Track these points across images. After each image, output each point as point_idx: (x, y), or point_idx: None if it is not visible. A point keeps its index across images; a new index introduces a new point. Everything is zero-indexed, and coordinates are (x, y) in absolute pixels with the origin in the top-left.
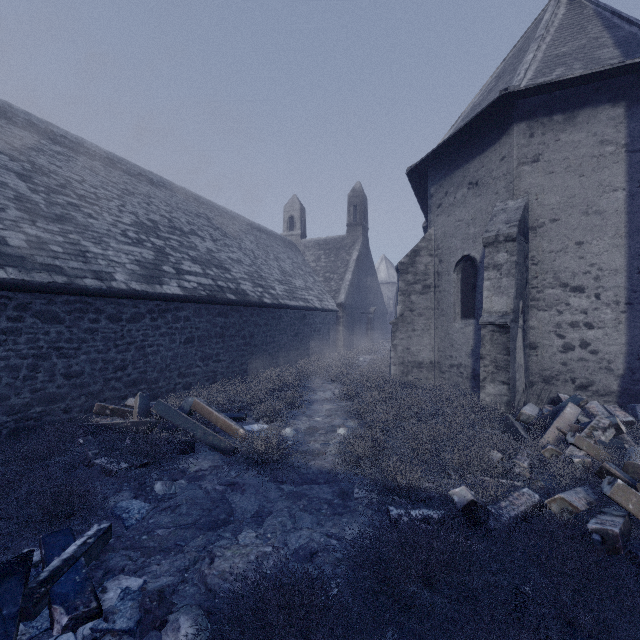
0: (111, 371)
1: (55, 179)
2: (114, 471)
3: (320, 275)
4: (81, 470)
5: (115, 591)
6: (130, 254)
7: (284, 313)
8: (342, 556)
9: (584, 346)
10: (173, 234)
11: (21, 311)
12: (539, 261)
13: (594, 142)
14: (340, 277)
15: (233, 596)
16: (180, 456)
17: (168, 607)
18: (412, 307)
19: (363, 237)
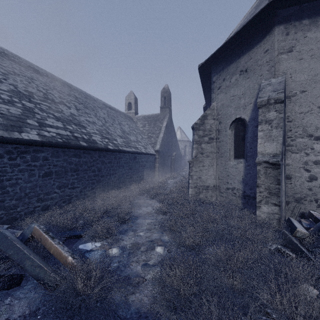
0: None
1: None
2: None
3: (145, 134)
4: None
5: None
6: None
7: (122, 155)
8: None
9: None
10: (44, 101)
11: None
12: (292, 119)
13: None
14: (156, 136)
15: None
16: None
17: None
18: (202, 151)
19: (169, 114)
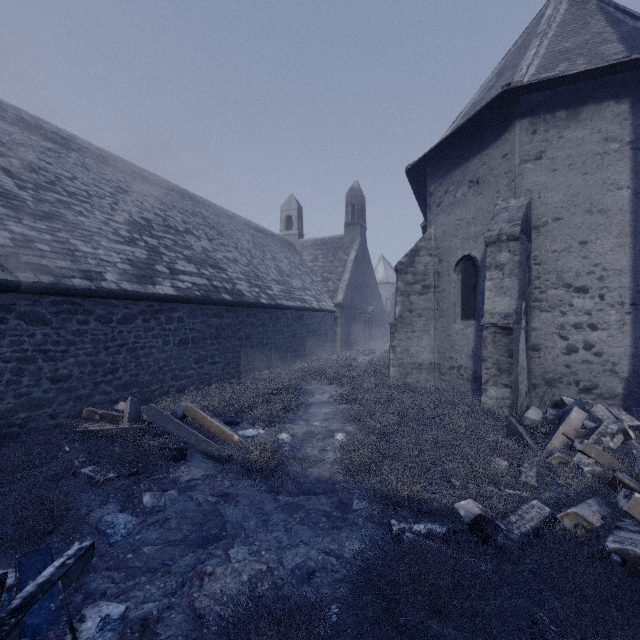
0: (101, 374)
1: (44, 176)
2: (101, 481)
3: (318, 275)
4: (66, 480)
5: (94, 620)
6: (122, 253)
7: (281, 314)
8: (341, 576)
9: (588, 348)
10: (167, 233)
11: (4, 312)
12: (542, 261)
13: (598, 139)
14: (338, 277)
15: (223, 624)
16: (171, 464)
17: (151, 639)
18: (411, 308)
19: (361, 237)
